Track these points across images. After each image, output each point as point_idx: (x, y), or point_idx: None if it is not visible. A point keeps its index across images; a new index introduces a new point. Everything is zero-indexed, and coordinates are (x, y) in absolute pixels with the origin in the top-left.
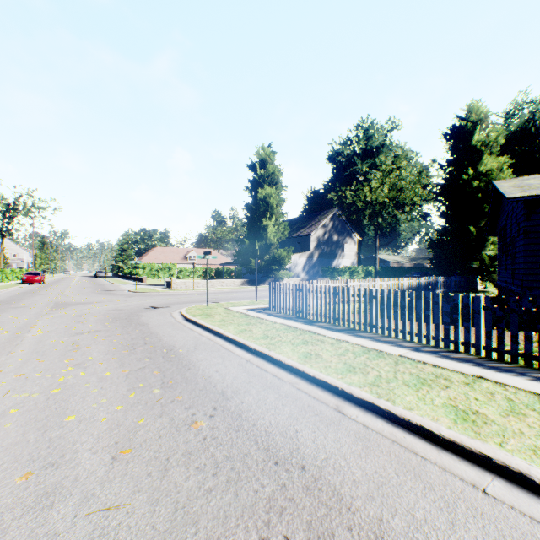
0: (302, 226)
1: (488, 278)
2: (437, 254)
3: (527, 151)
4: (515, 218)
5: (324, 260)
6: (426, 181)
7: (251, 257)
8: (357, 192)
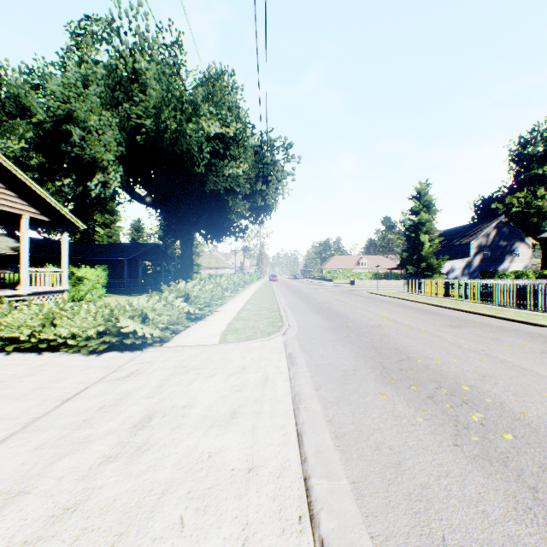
0: (464, 235)
1: None
2: None
3: None
4: None
5: (486, 265)
6: None
7: (409, 265)
8: (527, 199)
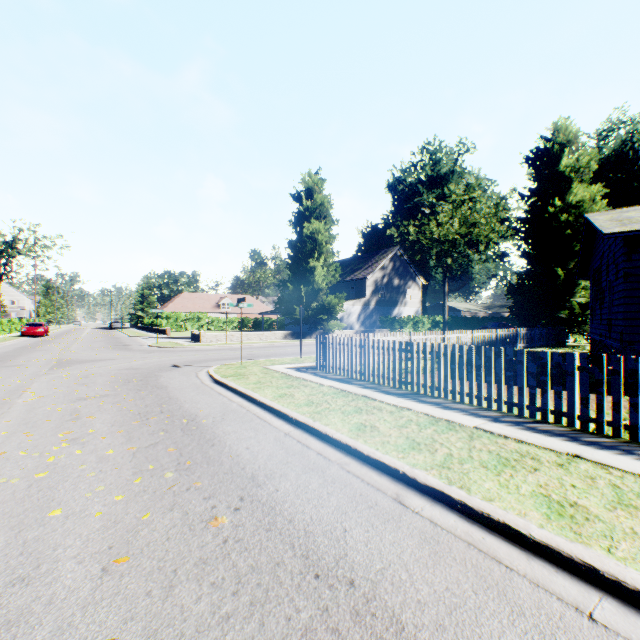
0: (356, 268)
1: (579, 329)
2: (517, 301)
3: (624, 179)
4: (612, 259)
5: (383, 308)
6: (504, 215)
7: (296, 305)
8: (422, 228)
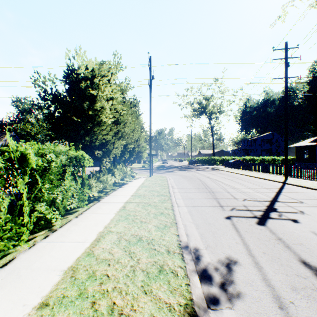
0: None
1: None
2: None
3: None
4: None
5: None
6: None
7: None
8: (24, 127)
